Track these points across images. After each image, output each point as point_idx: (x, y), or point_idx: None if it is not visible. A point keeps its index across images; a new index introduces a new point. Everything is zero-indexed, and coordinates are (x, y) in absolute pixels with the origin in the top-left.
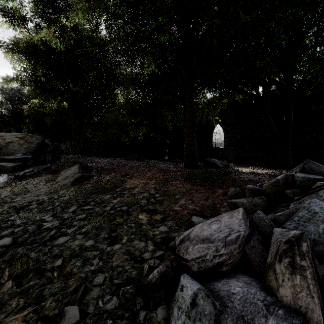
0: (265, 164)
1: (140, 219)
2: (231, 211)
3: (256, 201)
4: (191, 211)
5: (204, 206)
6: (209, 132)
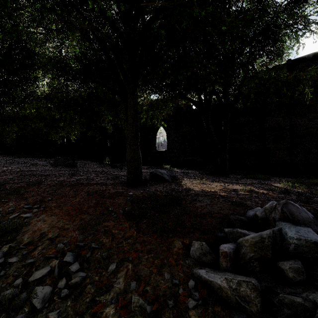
0: (206, 172)
1: None
2: None
3: (247, 293)
4: (135, 316)
5: (158, 293)
6: (153, 134)
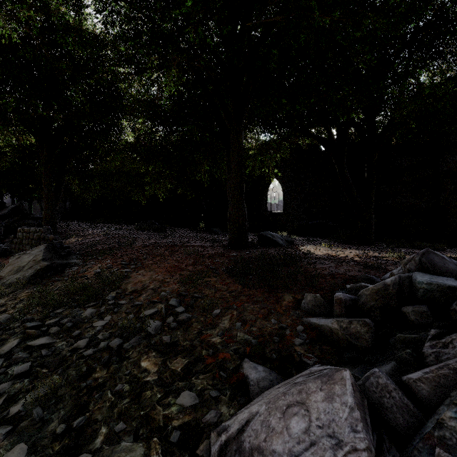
0: (340, 238)
1: (143, 370)
2: (327, 377)
3: (357, 329)
4: (240, 346)
5: (263, 332)
6: (263, 190)
